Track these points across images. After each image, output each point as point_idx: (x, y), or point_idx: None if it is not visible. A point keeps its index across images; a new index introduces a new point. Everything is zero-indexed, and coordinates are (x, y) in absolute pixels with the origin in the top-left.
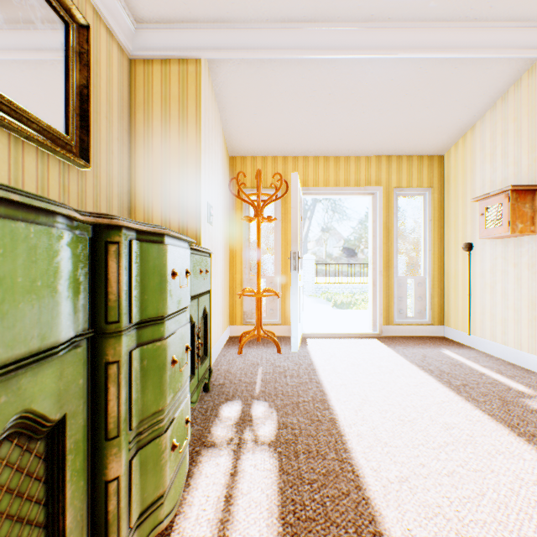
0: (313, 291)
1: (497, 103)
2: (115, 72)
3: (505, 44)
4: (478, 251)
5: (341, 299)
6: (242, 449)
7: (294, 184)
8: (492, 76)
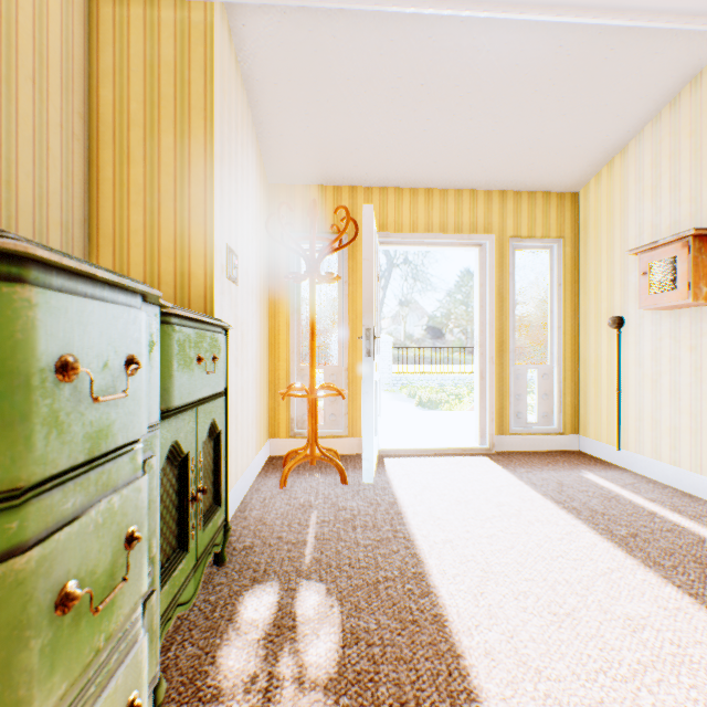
0: (390, 384)
1: (662, 112)
2: (54, 6)
3: (692, 7)
4: (633, 328)
5: (428, 396)
6: (273, 704)
7: (367, 222)
8: (661, 67)
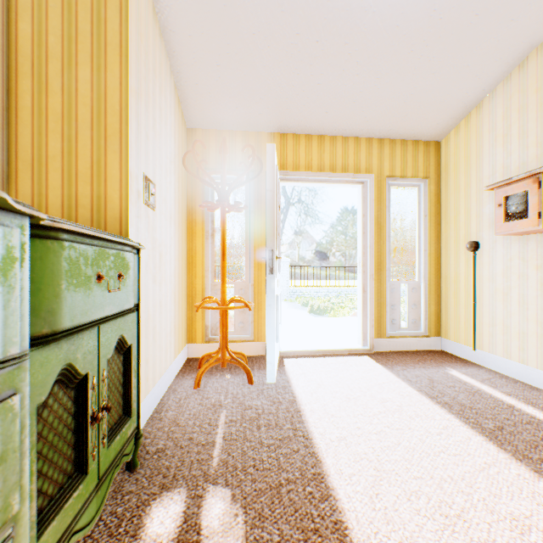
0: (288, 295)
1: (512, 73)
2: None
3: None
4: (487, 251)
5: (317, 304)
6: None
7: (270, 158)
8: (515, 33)
